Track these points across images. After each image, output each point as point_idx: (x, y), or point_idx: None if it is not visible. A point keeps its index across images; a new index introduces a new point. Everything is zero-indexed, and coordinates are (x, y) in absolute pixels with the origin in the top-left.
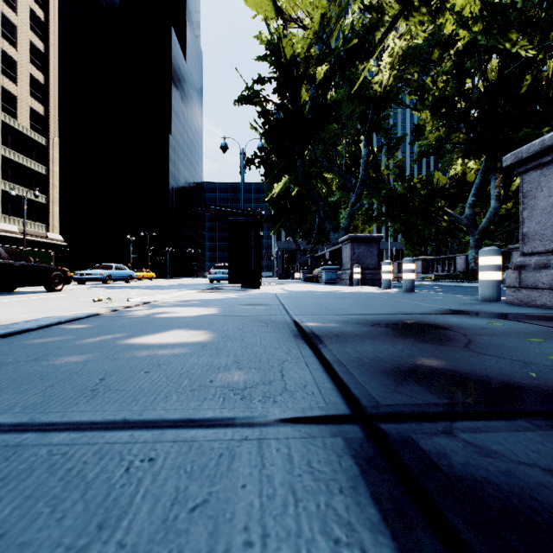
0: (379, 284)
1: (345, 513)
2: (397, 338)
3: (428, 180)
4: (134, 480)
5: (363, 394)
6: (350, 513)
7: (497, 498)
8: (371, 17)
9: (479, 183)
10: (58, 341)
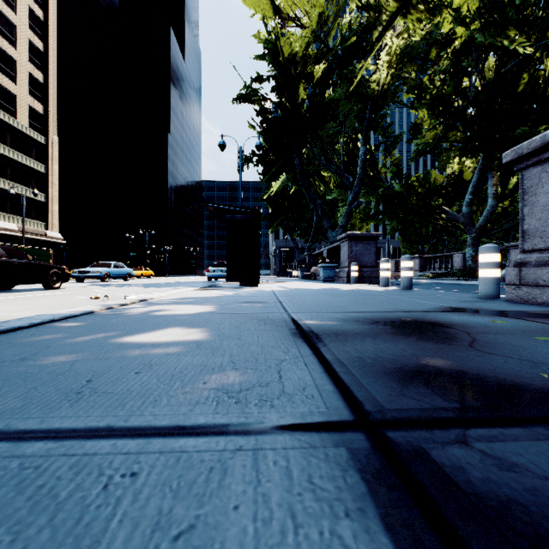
0: (377, 282)
1: (352, 543)
2: (399, 336)
3: (425, 178)
4: (112, 500)
5: (366, 397)
6: (358, 543)
7: (526, 523)
8: (368, 16)
9: (477, 181)
10: (48, 340)
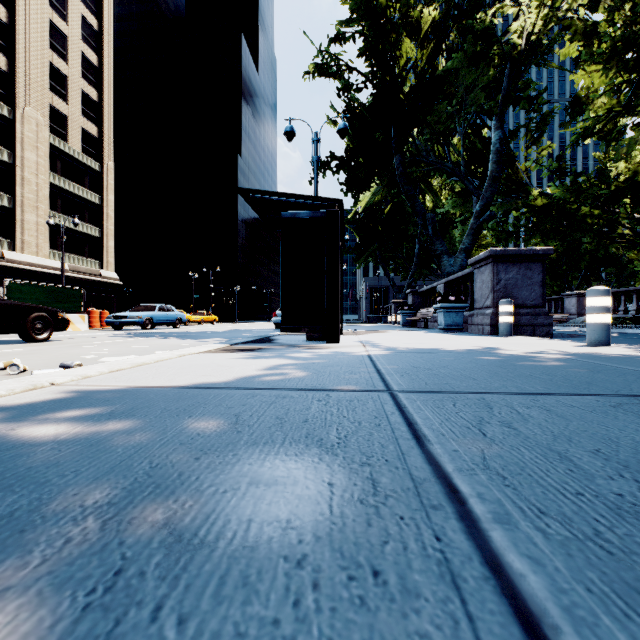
0: (545, 333)
1: None
2: None
3: (599, 171)
4: None
5: None
6: None
7: None
8: None
9: None
10: None
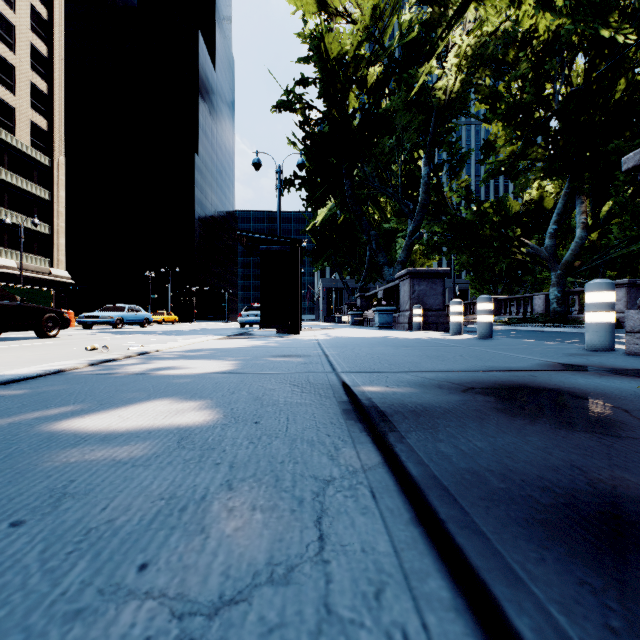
0: (445, 329)
1: None
2: (519, 418)
3: (500, 204)
4: None
5: None
6: None
7: None
8: (432, 11)
9: (562, 208)
10: None
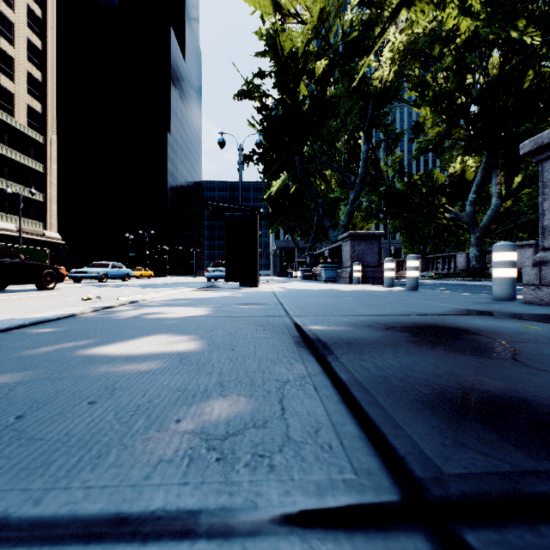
0: (380, 282)
1: None
2: (423, 346)
3: (428, 177)
4: None
5: (409, 449)
6: None
7: None
8: (370, 13)
9: (480, 180)
10: (2, 351)
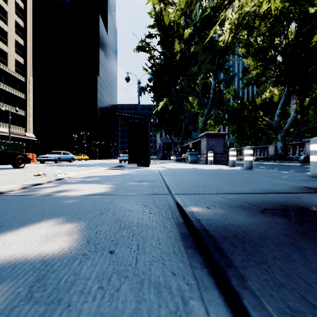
0: (224, 163)
1: None
2: None
3: (252, 99)
4: None
5: None
6: None
7: None
8: (217, 1)
9: (283, 101)
10: None
